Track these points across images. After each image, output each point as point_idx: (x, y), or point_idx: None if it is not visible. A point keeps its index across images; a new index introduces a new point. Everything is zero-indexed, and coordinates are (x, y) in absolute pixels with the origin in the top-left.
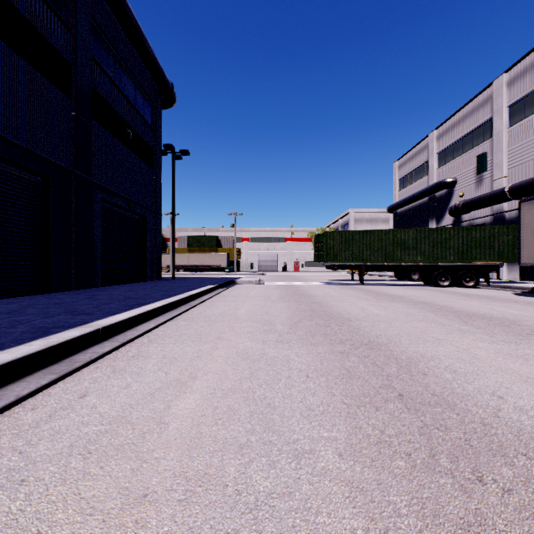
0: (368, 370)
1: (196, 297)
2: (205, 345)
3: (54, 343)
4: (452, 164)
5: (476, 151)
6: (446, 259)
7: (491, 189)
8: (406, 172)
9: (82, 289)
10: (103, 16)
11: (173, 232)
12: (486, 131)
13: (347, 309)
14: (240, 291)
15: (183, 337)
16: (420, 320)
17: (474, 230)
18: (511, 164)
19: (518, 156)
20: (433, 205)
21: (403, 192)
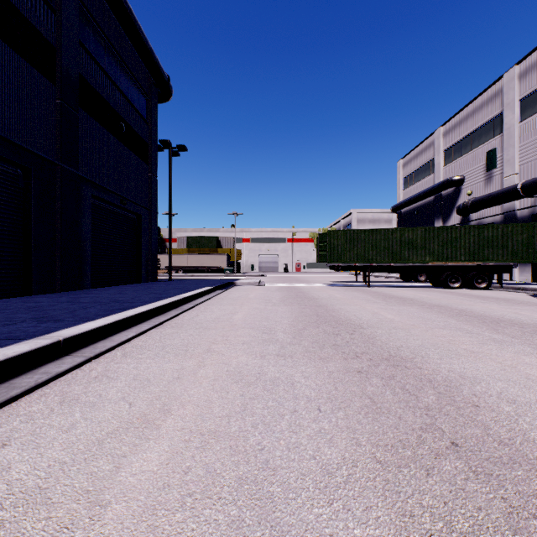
0: (398, 398)
1: (190, 300)
2: (190, 360)
3: None
4: (460, 162)
5: (486, 147)
6: (457, 259)
7: (502, 187)
8: (411, 170)
9: (67, 292)
10: None
11: (170, 231)
12: (495, 126)
13: (356, 313)
14: (239, 293)
15: (165, 349)
16: (442, 327)
17: (486, 229)
18: (523, 160)
19: (531, 151)
20: (439, 204)
21: (408, 191)
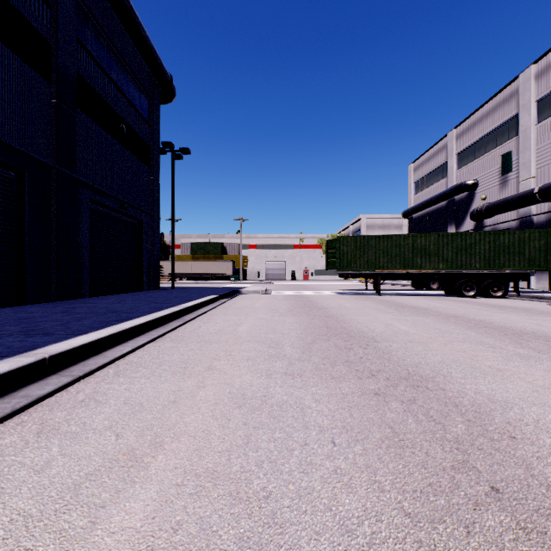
0: (422, 428)
1: (193, 310)
2: (189, 379)
3: None
4: (473, 165)
5: (500, 150)
6: (471, 266)
7: (517, 191)
8: (423, 174)
9: (64, 301)
10: None
11: (173, 237)
12: (511, 128)
13: (368, 324)
14: (244, 302)
15: (162, 367)
16: (461, 341)
17: (502, 235)
18: (540, 164)
19: (548, 154)
20: (452, 209)
21: (419, 196)
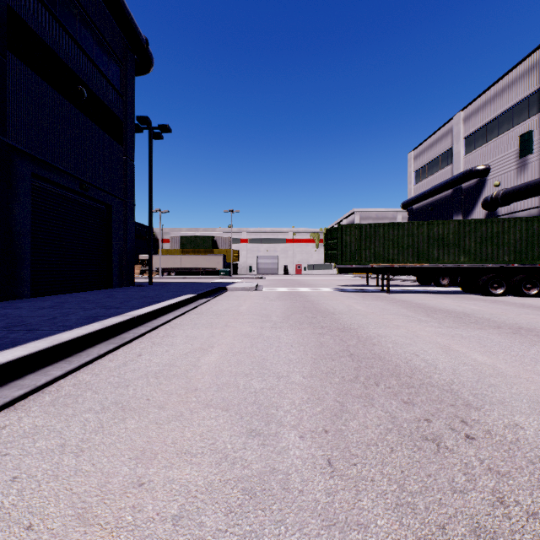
0: None
1: (149, 318)
2: None
3: None
4: (484, 149)
5: (518, 130)
6: (499, 259)
7: (539, 175)
8: (424, 162)
9: None
10: None
11: (150, 226)
12: (531, 105)
13: (414, 348)
14: (228, 303)
15: None
16: None
17: (536, 222)
18: None
19: None
20: (459, 198)
21: (420, 185)
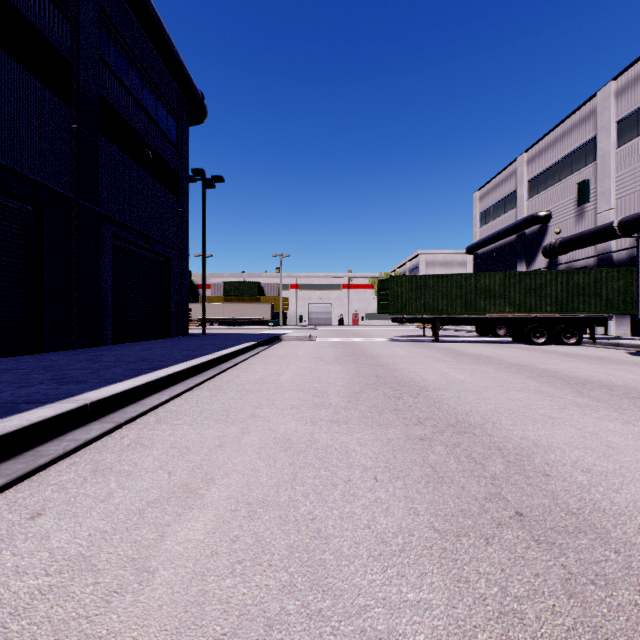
0: (462, 467)
1: (229, 358)
2: (233, 426)
3: (12, 428)
4: (546, 194)
5: (577, 177)
6: (542, 309)
7: (595, 224)
8: (489, 204)
9: (86, 348)
10: (115, 6)
11: (204, 277)
12: (588, 153)
13: (422, 373)
14: (286, 350)
15: (203, 415)
16: (519, 390)
17: (576, 274)
18: (621, 193)
19: (629, 183)
20: (522, 244)
21: (485, 228)
